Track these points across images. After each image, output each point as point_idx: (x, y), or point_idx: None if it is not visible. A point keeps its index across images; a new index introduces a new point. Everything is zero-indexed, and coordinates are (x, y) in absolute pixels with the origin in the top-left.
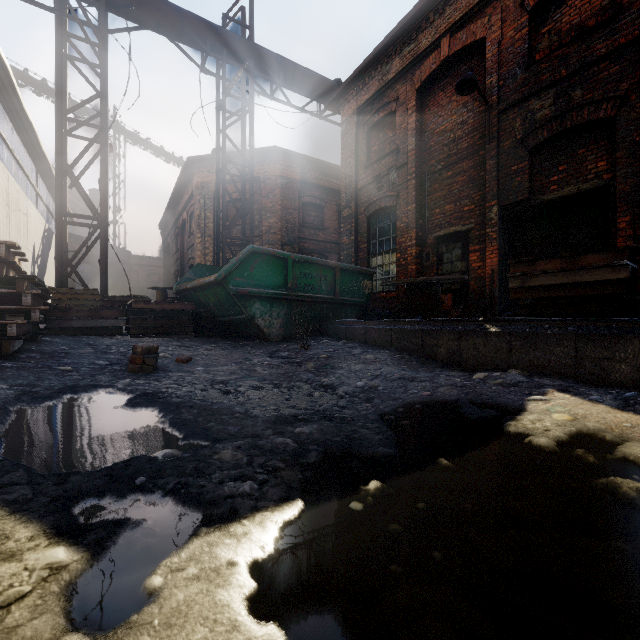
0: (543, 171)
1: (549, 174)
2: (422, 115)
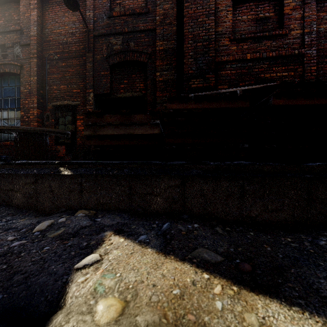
0: (117, 80)
1: (120, 83)
2: (43, 15)
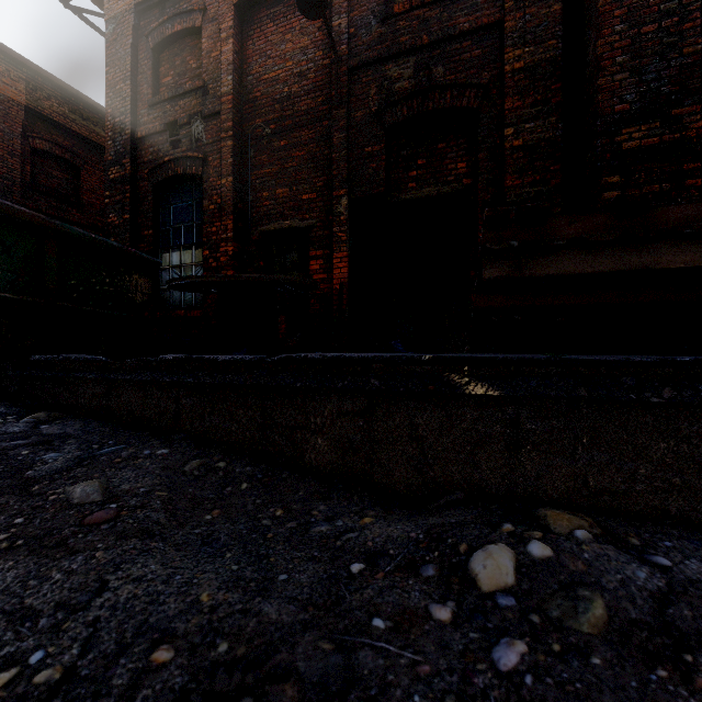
0: (401, 162)
1: (407, 167)
2: (243, 48)
